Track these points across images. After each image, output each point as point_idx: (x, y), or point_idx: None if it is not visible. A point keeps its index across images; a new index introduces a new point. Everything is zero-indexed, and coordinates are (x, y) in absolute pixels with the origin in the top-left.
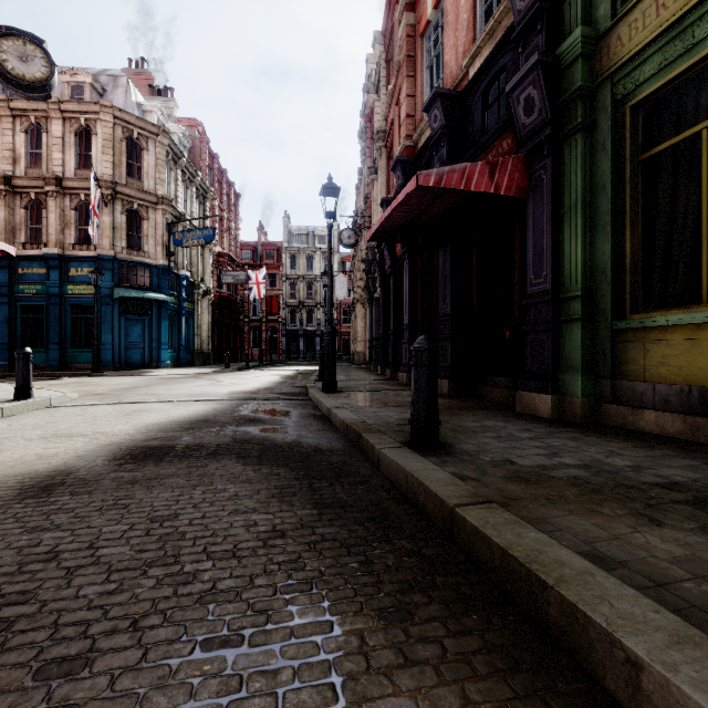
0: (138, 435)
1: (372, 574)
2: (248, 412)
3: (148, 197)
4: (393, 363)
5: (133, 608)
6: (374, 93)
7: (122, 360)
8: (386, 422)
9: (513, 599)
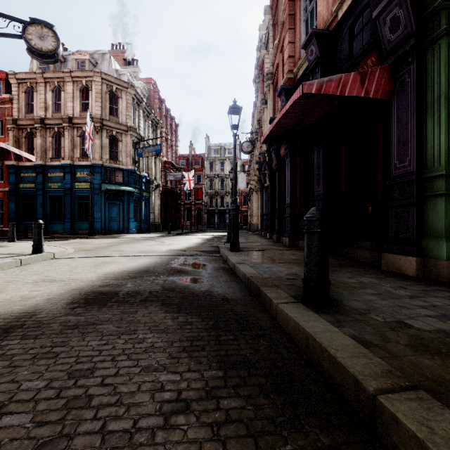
0: (97, 281)
1: None
2: (177, 264)
3: (122, 127)
4: (278, 231)
5: None
6: (264, 49)
7: (106, 228)
8: (278, 276)
9: None
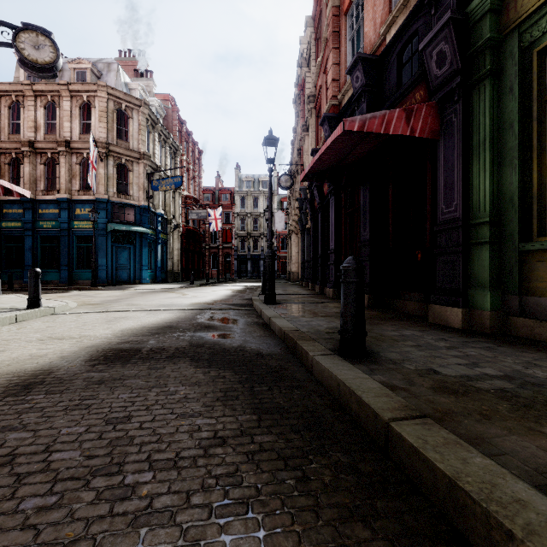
0: (114, 338)
1: (309, 495)
2: (204, 319)
3: (133, 154)
4: (321, 280)
5: (65, 530)
6: (306, 66)
7: (113, 277)
8: (317, 330)
9: (464, 535)
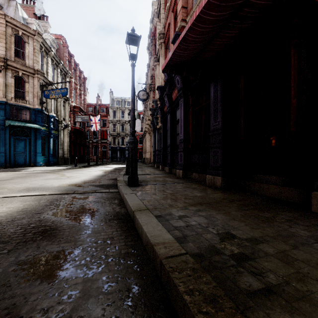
0: None
1: None
2: (53, 213)
3: (28, 69)
4: (170, 163)
5: None
6: (157, 18)
7: (11, 162)
8: (211, 247)
9: None
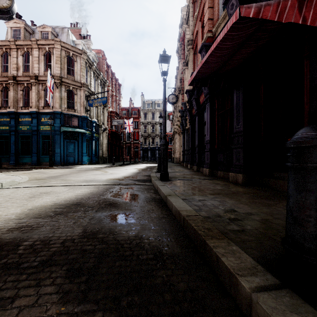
0: (12, 221)
1: None
2: (111, 195)
3: (77, 84)
4: (198, 162)
5: None
6: (185, 24)
7: (65, 161)
8: (217, 214)
9: None
